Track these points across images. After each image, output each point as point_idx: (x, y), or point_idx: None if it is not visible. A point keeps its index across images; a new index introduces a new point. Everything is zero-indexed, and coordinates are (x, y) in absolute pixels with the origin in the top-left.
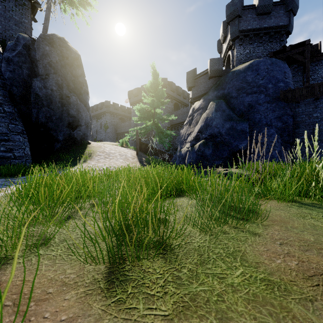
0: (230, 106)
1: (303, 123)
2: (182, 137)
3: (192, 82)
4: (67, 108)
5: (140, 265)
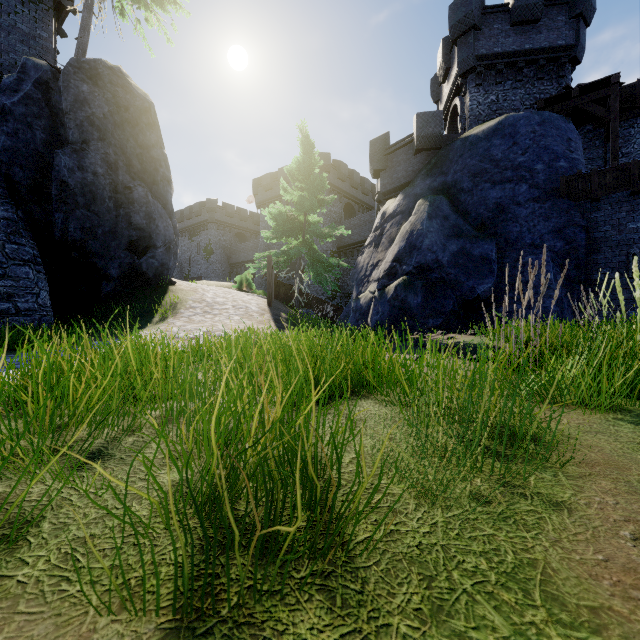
0: (459, 208)
1: (606, 242)
2: (361, 271)
3: (380, 160)
4: (128, 212)
5: (257, 622)
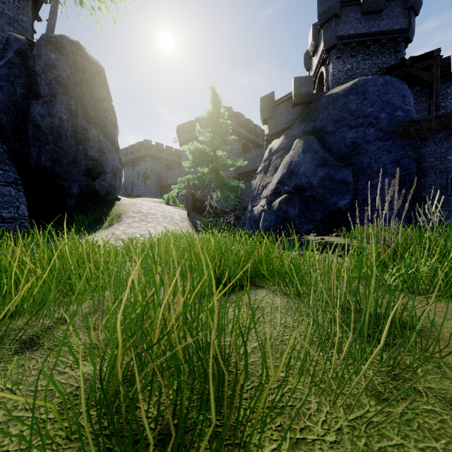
0: (325, 145)
1: (431, 170)
2: (254, 191)
3: (268, 111)
4: (85, 147)
5: None
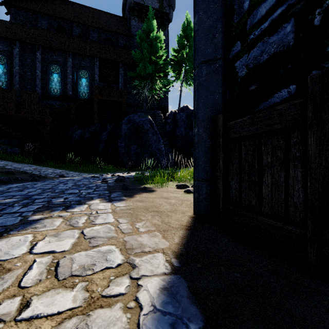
0: None
1: None
2: None
3: None
4: (188, 138)
5: None
